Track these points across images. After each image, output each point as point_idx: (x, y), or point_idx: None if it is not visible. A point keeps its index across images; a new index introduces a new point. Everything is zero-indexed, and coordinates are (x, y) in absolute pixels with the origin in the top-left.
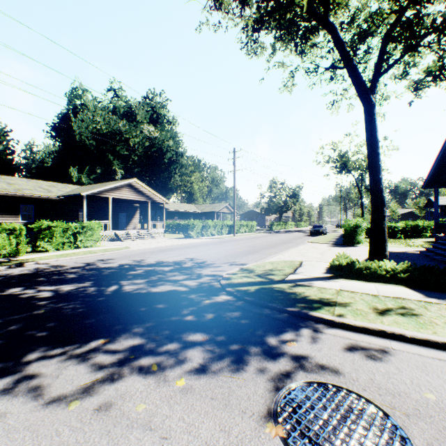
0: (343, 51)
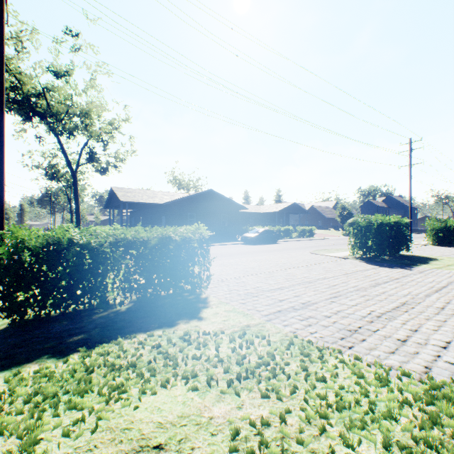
0: (64, 151)
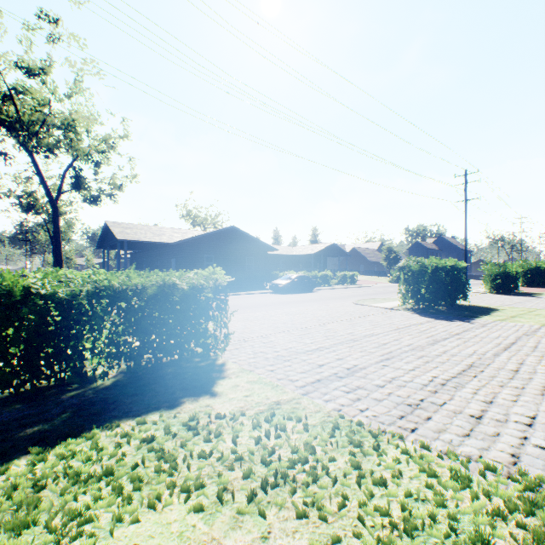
0: (40, 173)
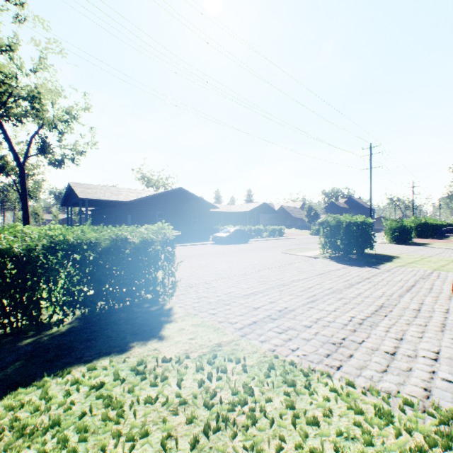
0: (8, 139)
